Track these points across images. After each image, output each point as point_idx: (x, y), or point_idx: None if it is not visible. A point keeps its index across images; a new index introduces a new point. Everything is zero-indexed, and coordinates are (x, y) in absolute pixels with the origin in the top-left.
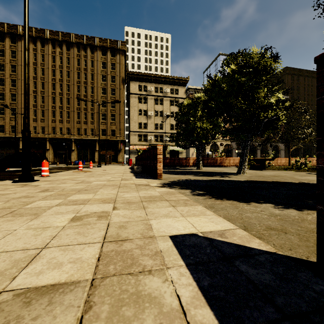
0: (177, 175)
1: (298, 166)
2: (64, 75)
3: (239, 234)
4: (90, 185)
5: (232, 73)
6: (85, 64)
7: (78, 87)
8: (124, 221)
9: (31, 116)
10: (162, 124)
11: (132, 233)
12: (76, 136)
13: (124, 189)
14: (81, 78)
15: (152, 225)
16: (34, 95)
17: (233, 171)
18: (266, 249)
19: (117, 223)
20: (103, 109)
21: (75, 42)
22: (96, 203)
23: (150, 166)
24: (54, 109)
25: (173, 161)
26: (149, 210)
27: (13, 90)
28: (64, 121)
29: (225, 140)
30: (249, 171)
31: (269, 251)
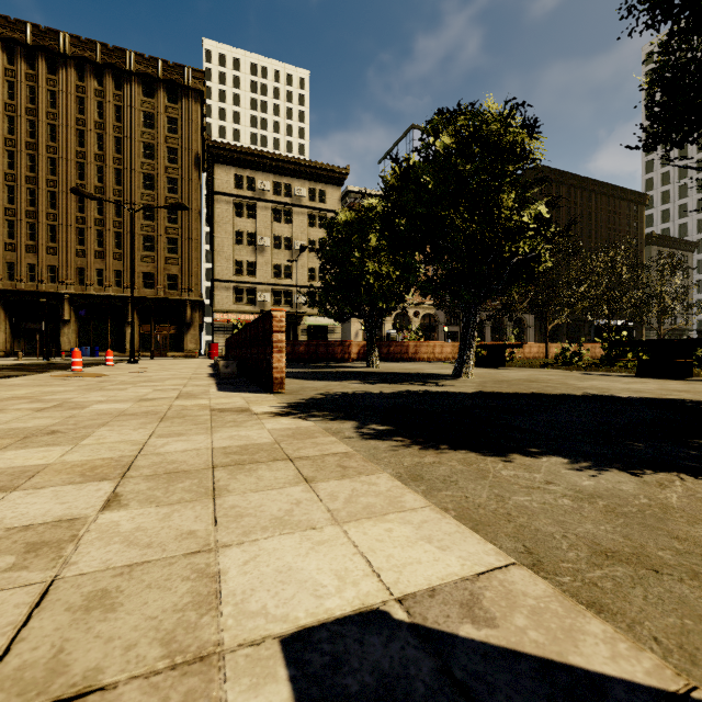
0: (322, 381)
1: (568, 360)
2: (41, 133)
3: (527, 595)
4: (77, 414)
5: (443, 153)
6: (100, 113)
7: (81, 167)
8: (119, 568)
9: None
10: (291, 266)
11: (127, 637)
12: (75, 287)
13: (175, 424)
14: (88, 145)
15: (224, 578)
16: None
17: (444, 370)
18: (650, 679)
19: (89, 577)
20: (146, 225)
21: (71, 54)
22: (56, 482)
23: (257, 360)
24: (13, 216)
25: (315, 349)
26: (227, 504)
27: None
28: (41, 248)
29: (423, 307)
30: (477, 371)
31: (663, 689)
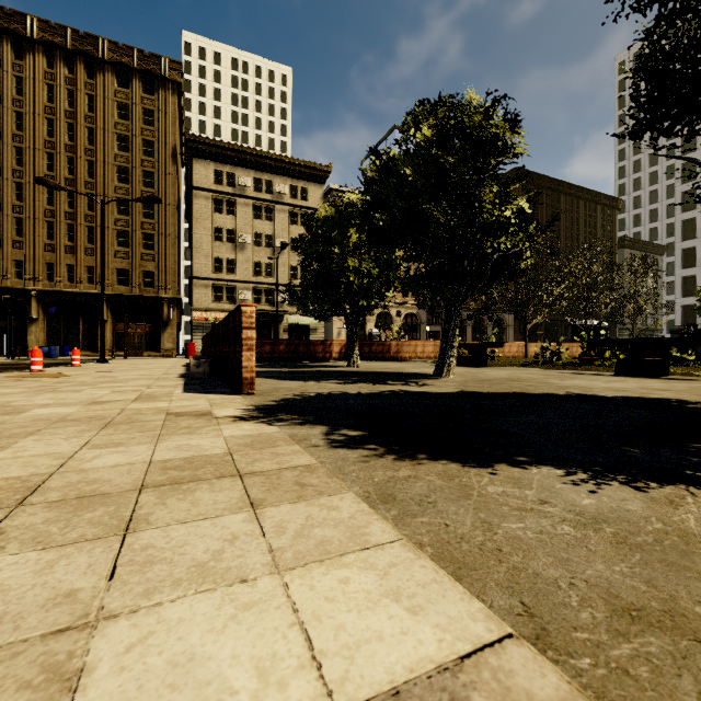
0: (299, 381)
1: (547, 359)
2: (6, 120)
3: (534, 699)
4: (8, 420)
5: (424, 146)
6: (71, 101)
7: (50, 157)
8: None
9: None
10: (272, 264)
11: None
12: (44, 283)
13: (119, 431)
14: (57, 135)
15: (85, 682)
16: None
17: (425, 370)
18: None
19: None
20: (120, 220)
21: (39, 39)
22: None
23: (228, 359)
24: None
25: (296, 348)
26: (139, 543)
27: None
28: (6, 242)
29: (405, 306)
30: (458, 370)
31: None
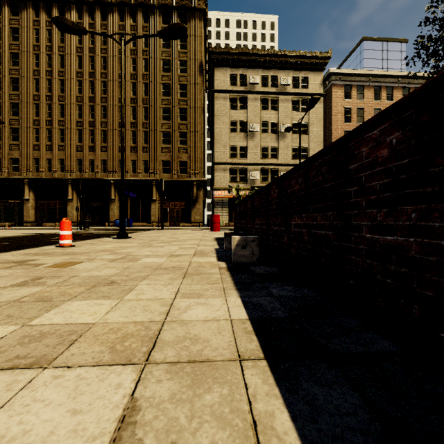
0: None
1: None
2: (97, 64)
3: None
4: None
5: None
6: (134, 43)
7: None
8: None
9: (43, 140)
10: (276, 148)
11: None
12: (118, 175)
13: None
14: (126, 68)
15: None
16: (48, 104)
17: None
18: None
19: None
20: (164, 124)
21: (115, 2)
22: None
23: None
24: (81, 126)
25: None
26: None
27: (15, 97)
28: (97, 147)
29: None
30: None
31: None
